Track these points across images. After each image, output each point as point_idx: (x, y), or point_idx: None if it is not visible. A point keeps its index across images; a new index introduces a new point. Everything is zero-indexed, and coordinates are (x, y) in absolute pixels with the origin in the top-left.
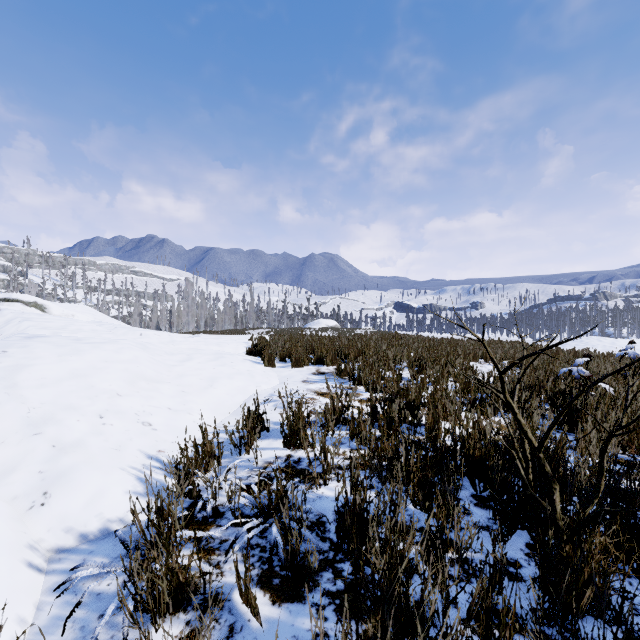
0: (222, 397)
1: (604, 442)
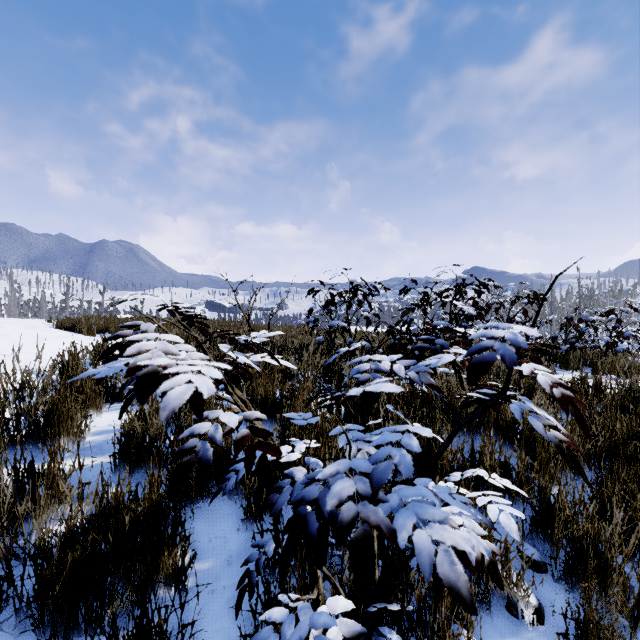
0: (57, 348)
1: (270, 319)
